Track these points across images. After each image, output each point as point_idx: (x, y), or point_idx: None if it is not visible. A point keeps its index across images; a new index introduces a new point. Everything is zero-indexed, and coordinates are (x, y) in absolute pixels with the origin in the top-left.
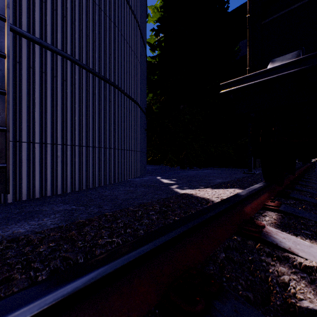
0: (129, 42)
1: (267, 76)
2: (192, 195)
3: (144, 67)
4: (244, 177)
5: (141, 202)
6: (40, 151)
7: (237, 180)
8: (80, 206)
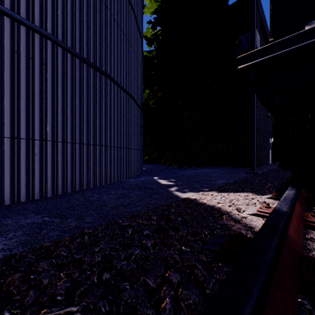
0: (123, 29)
1: (310, 38)
2: (197, 201)
3: (140, 59)
4: (248, 177)
5: (134, 210)
6: (11, 147)
7: (242, 181)
8: (55, 218)
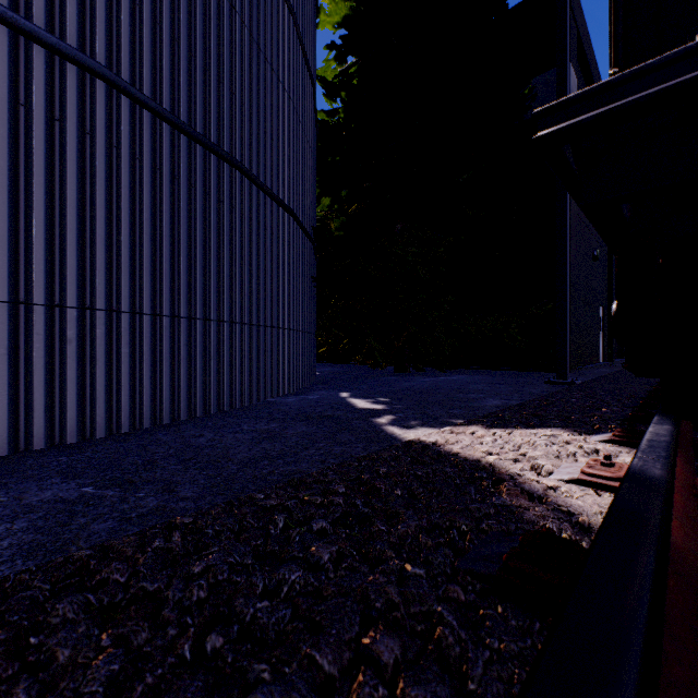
0: (271, 59)
1: None
2: (440, 449)
3: (311, 128)
4: (553, 392)
5: (293, 470)
6: (12, 324)
7: (541, 402)
8: (109, 488)
